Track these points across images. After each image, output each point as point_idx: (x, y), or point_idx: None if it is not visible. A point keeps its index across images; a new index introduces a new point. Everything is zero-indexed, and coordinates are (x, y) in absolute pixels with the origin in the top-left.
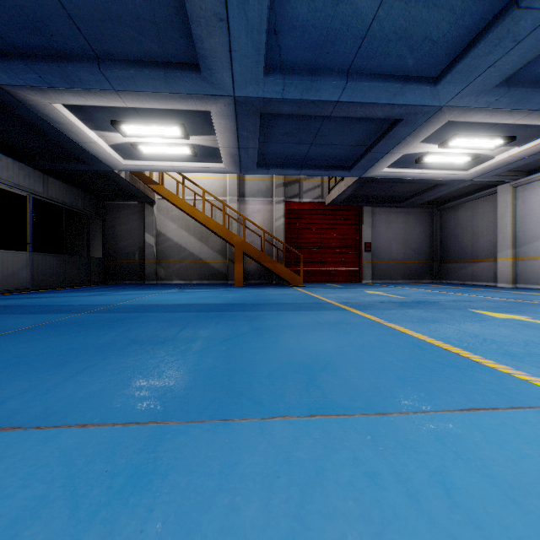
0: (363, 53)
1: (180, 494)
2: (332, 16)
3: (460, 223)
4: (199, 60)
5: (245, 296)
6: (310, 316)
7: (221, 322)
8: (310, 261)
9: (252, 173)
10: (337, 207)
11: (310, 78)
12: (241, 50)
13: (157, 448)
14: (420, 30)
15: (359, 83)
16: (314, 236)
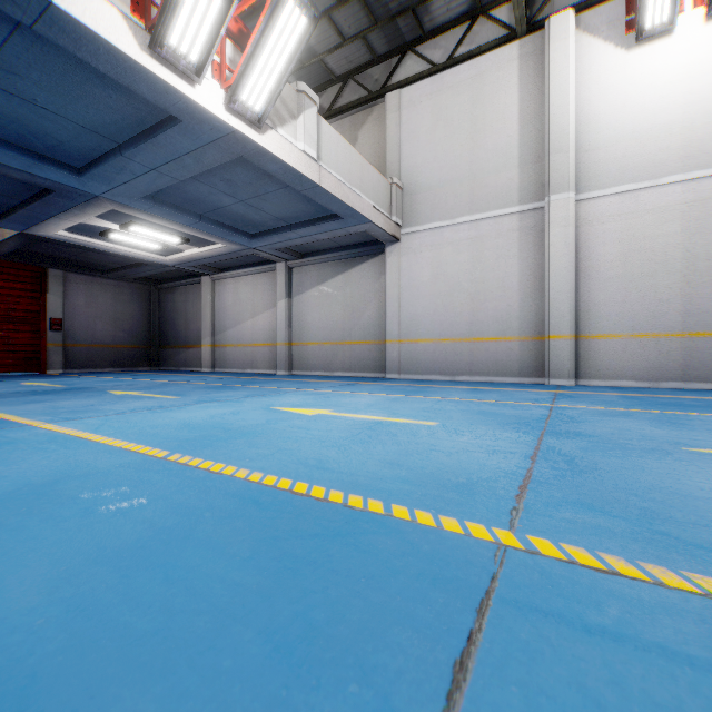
0: None
1: None
2: None
3: (176, 306)
4: None
5: None
6: None
7: None
8: None
9: None
10: None
11: None
12: None
13: None
14: (38, 126)
15: None
16: None
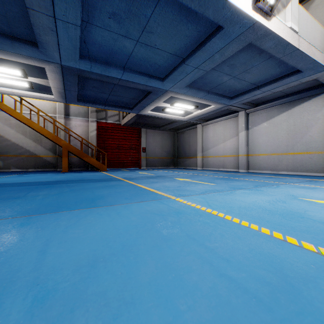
0: (130, 62)
1: (40, 224)
2: (114, 44)
3: (185, 140)
4: (38, 43)
5: (69, 177)
6: (103, 184)
7: (53, 188)
8: (112, 157)
9: (74, 104)
10: (128, 127)
11: (105, 66)
12: (65, 45)
13: (29, 220)
14: (153, 60)
15: (129, 74)
16: (114, 142)
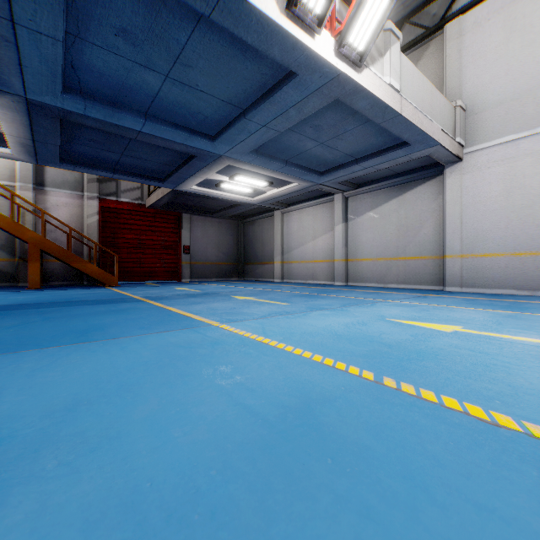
0: (156, 106)
1: None
2: (126, 76)
3: (255, 234)
4: None
5: (43, 297)
6: (107, 307)
7: (10, 317)
8: (130, 262)
9: (54, 166)
10: (158, 211)
11: (111, 108)
12: (35, 68)
13: None
14: (195, 107)
15: (156, 125)
16: (133, 237)
